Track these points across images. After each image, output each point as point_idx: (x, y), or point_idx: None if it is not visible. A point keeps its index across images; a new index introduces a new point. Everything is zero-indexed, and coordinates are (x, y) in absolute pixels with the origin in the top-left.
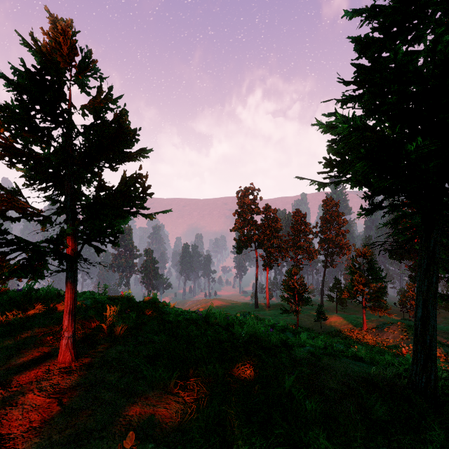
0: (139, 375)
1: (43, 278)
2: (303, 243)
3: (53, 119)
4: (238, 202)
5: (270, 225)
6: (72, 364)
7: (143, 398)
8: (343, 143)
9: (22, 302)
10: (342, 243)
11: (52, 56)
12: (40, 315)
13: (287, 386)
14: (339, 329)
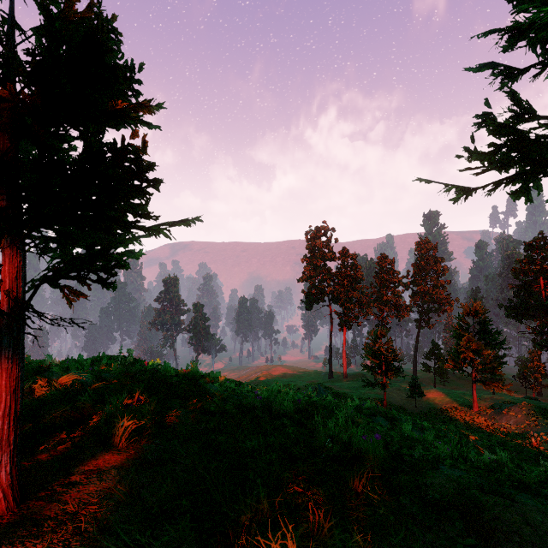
0: None
1: None
2: (390, 297)
3: None
4: (308, 245)
5: (348, 274)
6: (4, 519)
7: None
8: None
9: None
10: (442, 297)
11: None
12: None
13: None
14: (439, 408)
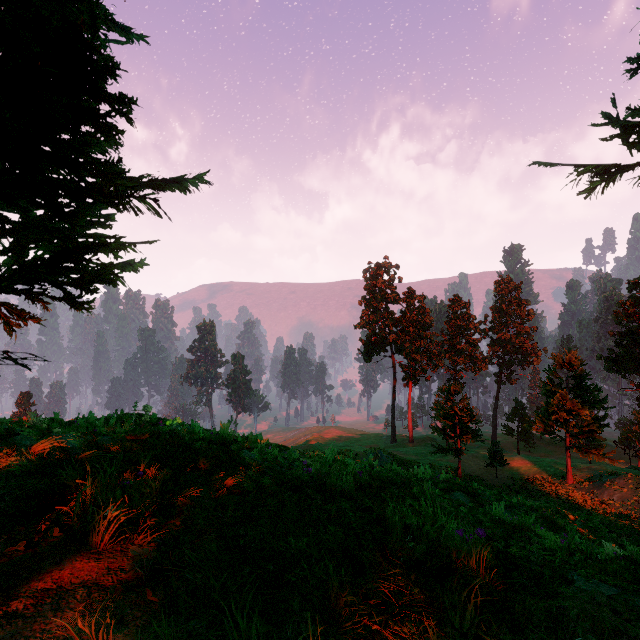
0: None
1: None
2: (465, 347)
3: None
4: (367, 285)
5: (414, 319)
6: None
7: None
8: None
9: None
10: (527, 346)
11: None
12: None
13: None
14: (526, 480)
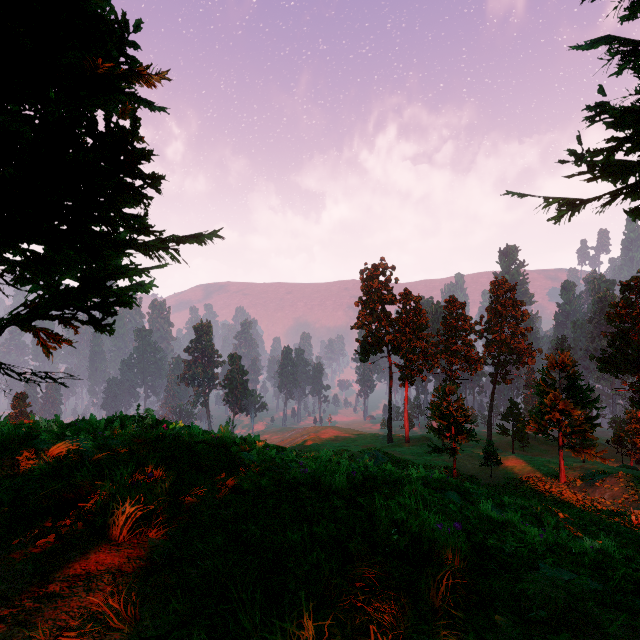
0: None
1: None
2: (461, 347)
3: None
4: (363, 286)
5: (410, 320)
6: None
7: None
8: None
9: None
10: (522, 346)
11: None
12: None
13: None
14: (520, 479)
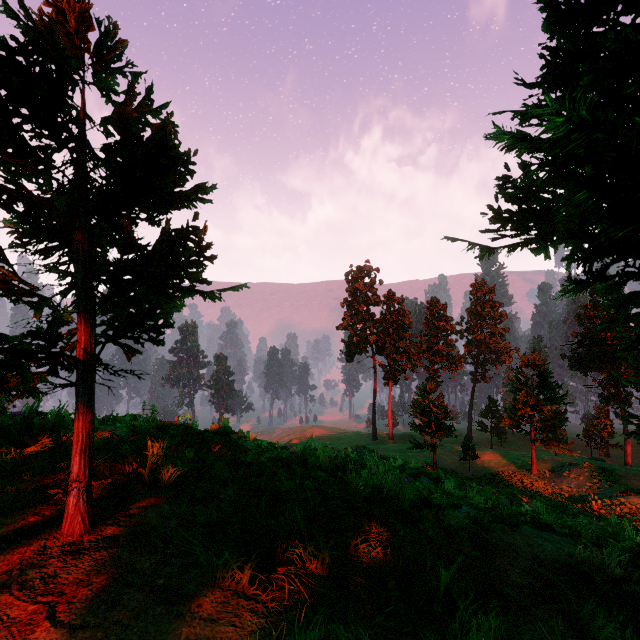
0: (191, 560)
1: (35, 395)
2: (442, 347)
3: (52, 134)
4: (348, 287)
5: (394, 321)
6: (84, 537)
7: (195, 606)
8: (539, 167)
9: (18, 433)
10: (500, 346)
11: (53, 33)
12: (45, 453)
13: (443, 585)
14: (495, 472)
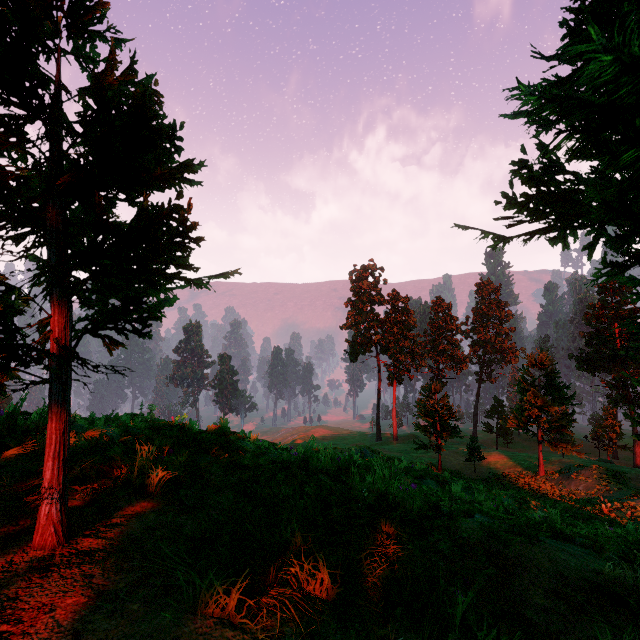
0: (172, 580)
1: (1, 393)
2: (447, 347)
3: (20, 101)
4: (352, 287)
5: (398, 320)
6: (57, 551)
7: (170, 639)
8: (570, 132)
9: None
10: (505, 346)
11: None
12: (27, 455)
13: (460, 613)
14: (502, 473)
